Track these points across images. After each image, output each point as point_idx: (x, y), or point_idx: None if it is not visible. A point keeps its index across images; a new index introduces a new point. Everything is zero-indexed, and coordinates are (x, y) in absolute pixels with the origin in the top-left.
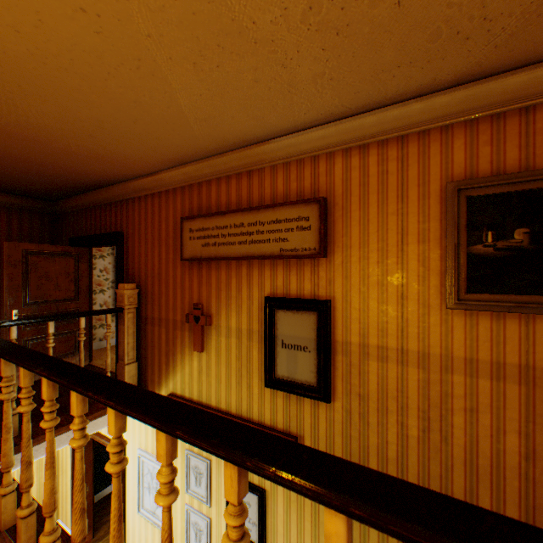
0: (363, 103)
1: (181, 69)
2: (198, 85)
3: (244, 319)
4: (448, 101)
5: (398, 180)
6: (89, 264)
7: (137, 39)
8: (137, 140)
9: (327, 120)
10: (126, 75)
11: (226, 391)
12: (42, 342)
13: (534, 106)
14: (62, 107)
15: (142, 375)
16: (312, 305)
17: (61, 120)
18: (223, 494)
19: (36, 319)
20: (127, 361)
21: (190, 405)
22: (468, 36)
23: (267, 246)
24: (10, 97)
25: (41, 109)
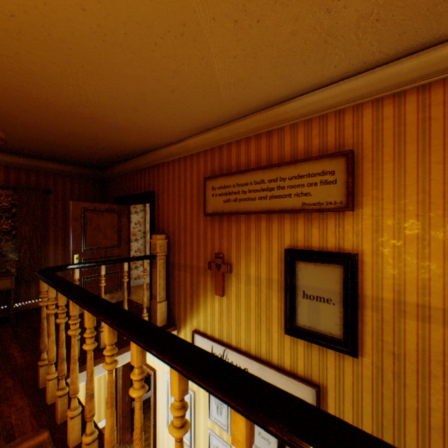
0: (405, 45)
1: (221, 29)
2: (234, 46)
3: (263, 269)
4: None
5: (444, 126)
6: (128, 218)
7: (185, 0)
8: (170, 110)
9: (357, 71)
10: (170, 43)
11: (246, 333)
12: (95, 280)
13: None
14: (114, 84)
15: (170, 311)
16: (337, 258)
17: (112, 97)
18: None
19: (92, 263)
20: (159, 300)
21: (268, 383)
22: None
23: (288, 201)
24: (75, 79)
25: (97, 88)
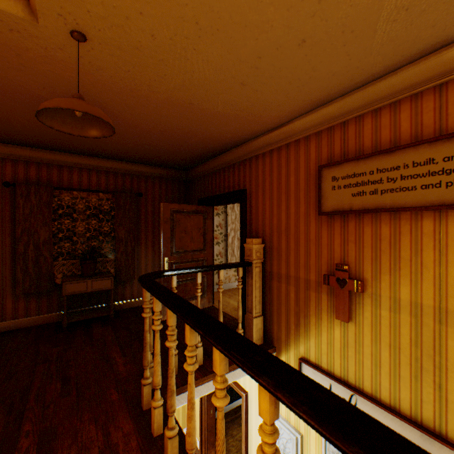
0: None
1: None
2: None
3: (427, 292)
4: None
5: None
6: (212, 220)
7: None
8: (287, 77)
9: None
10: None
11: (390, 381)
12: (182, 284)
13: None
14: (227, 45)
15: (265, 329)
16: None
17: (220, 68)
18: None
19: (188, 270)
20: (254, 314)
21: None
22: None
23: None
24: (184, 47)
25: (206, 56)
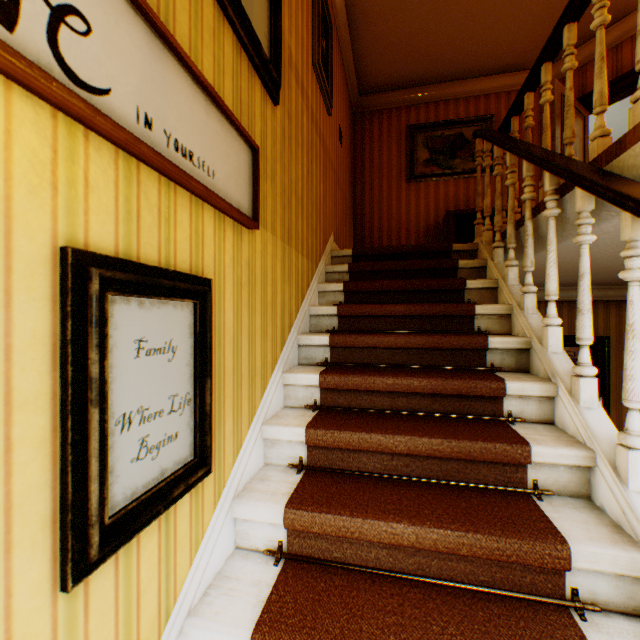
0: None
1: None
2: None
3: None
4: None
5: None
6: None
7: None
8: None
9: None
10: None
11: None
12: None
13: None
14: None
15: None
16: None
17: None
18: (33, 398)
19: None
20: None
21: None
22: None
23: None
24: None
25: None
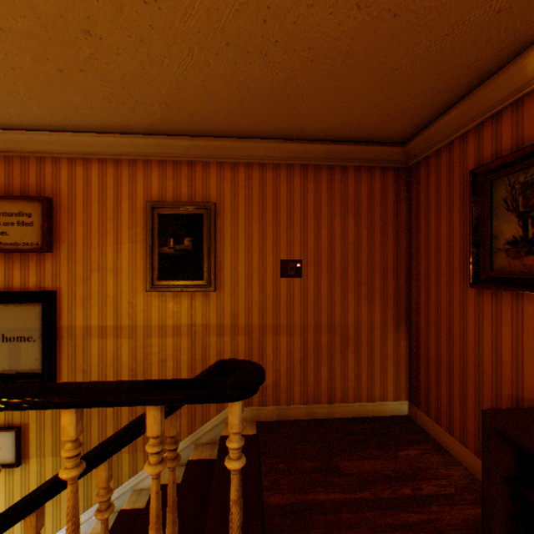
0: (78, 125)
1: None
2: None
3: None
4: (146, 143)
5: (115, 193)
6: None
7: None
8: None
9: (49, 128)
10: None
11: None
12: None
13: (196, 162)
14: None
15: None
16: (37, 296)
17: None
18: None
19: None
20: None
21: None
22: (134, 108)
23: None
24: None
25: None
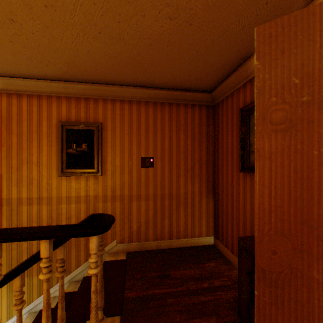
0: (13, 73)
1: None
2: None
3: None
4: (58, 86)
5: (38, 116)
6: None
7: None
8: None
9: None
10: None
11: None
12: None
13: (90, 98)
14: None
15: None
16: None
17: None
18: None
19: None
20: None
21: None
22: (48, 65)
23: None
24: None
25: None
